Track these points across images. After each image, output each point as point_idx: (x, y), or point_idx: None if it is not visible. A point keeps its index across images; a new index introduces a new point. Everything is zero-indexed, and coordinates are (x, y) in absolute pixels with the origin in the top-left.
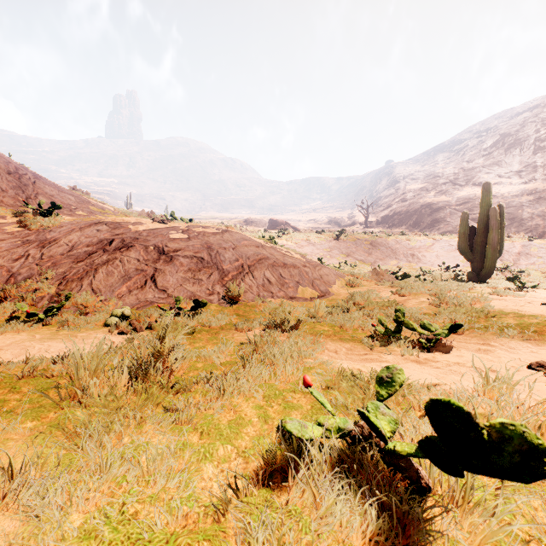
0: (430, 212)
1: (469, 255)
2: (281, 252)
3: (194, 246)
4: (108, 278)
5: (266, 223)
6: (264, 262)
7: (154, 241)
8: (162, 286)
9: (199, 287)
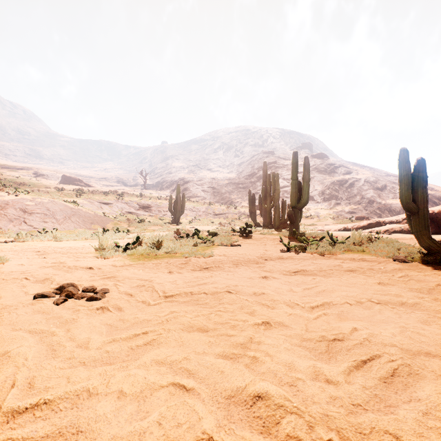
0: (183, 184)
1: (172, 213)
2: (83, 211)
3: (41, 208)
4: (2, 222)
5: (59, 177)
6: (76, 215)
7: (19, 206)
8: (30, 225)
9: (47, 225)
